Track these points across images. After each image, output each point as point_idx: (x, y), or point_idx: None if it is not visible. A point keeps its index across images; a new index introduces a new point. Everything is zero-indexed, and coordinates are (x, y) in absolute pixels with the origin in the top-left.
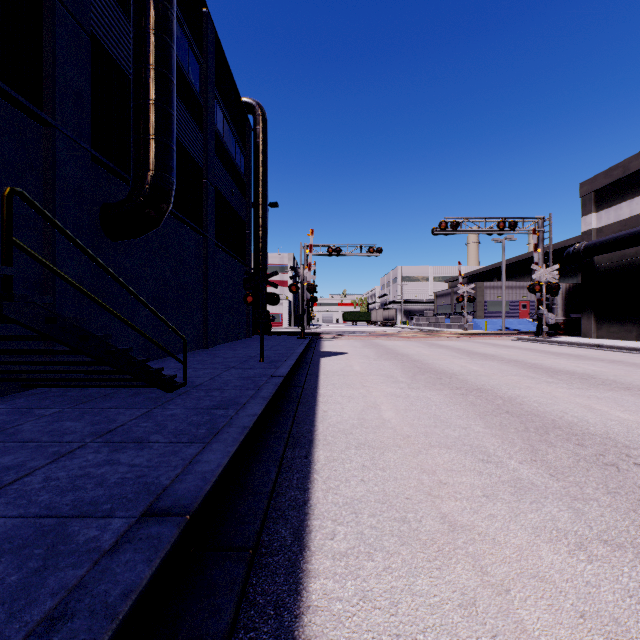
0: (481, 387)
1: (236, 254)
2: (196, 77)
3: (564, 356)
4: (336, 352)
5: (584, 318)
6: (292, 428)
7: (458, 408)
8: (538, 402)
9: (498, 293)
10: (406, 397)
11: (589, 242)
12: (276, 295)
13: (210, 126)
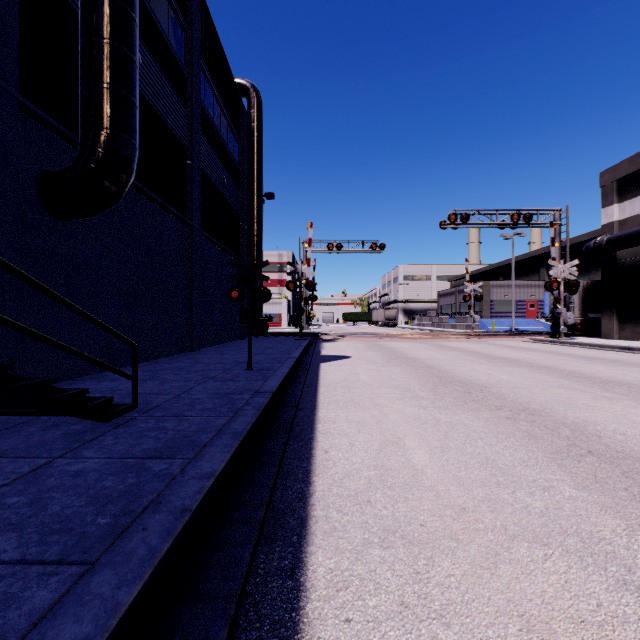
0: (527, 406)
1: (228, 248)
2: (179, 43)
3: (598, 361)
4: (338, 356)
5: (605, 318)
6: (274, 489)
7: (515, 444)
8: (621, 433)
9: (505, 292)
10: (435, 423)
11: (612, 235)
12: (266, 289)
13: (195, 101)
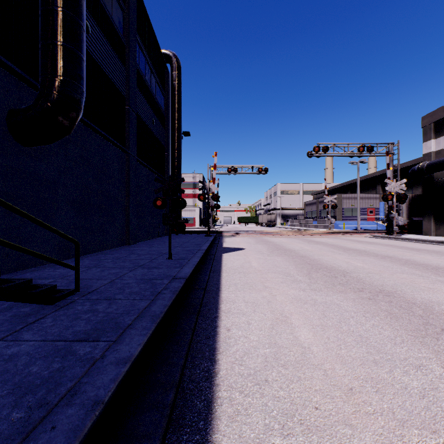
0: (382, 288)
1: (156, 170)
2: (119, 21)
3: (424, 252)
4: (235, 248)
5: (425, 220)
6: (184, 367)
7: (381, 323)
8: None
9: (352, 202)
10: (314, 303)
11: (431, 161)
12: (182, 199)
13: (132, 63)
